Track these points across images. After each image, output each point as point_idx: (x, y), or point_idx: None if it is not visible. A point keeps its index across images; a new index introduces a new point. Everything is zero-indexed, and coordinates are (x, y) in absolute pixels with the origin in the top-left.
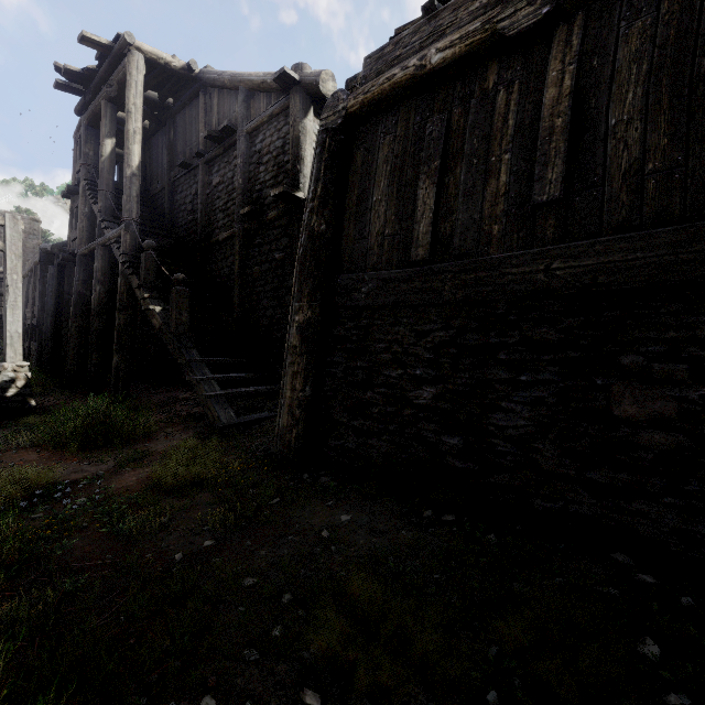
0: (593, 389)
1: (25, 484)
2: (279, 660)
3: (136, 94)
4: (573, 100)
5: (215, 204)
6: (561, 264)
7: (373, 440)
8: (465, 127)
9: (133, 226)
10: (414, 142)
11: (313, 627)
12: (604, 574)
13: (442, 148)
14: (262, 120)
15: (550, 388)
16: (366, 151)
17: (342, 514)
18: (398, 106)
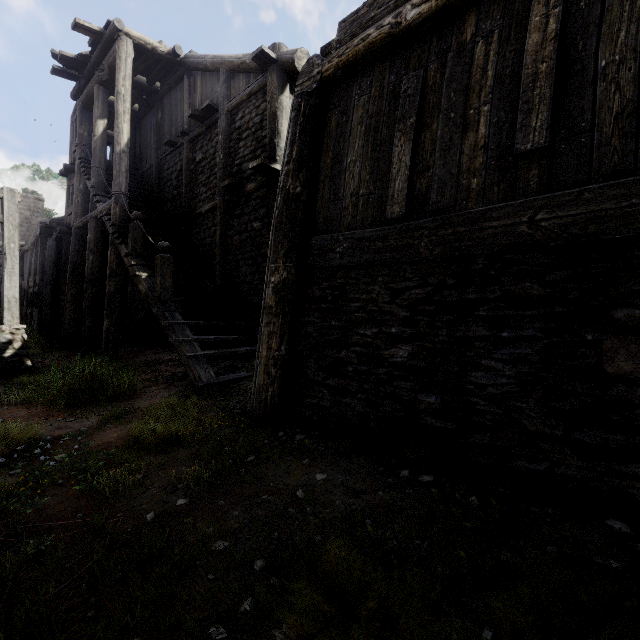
0: (582, 345)
1: (8, 439)
2: (248, 639)
3: (125, 76)
4: (558, 44)
5: (198, 179)
6: (546, 215)
7: (348, 398)
8: (441, 82)
9: (122, 199)
10: (389, 101)
11: (286, 603)
12: (600, 543)
13: (418, 104)
14: (242, 98)
15: (534, 344)
16: (340, 114)
17: (317, 473)
18: (372, 66)
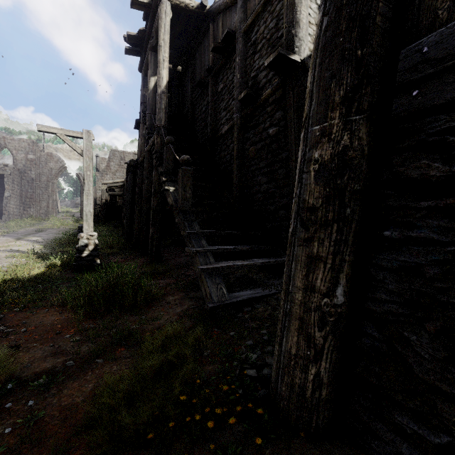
0: None
1: None
2: None
3: (164, 32)
4: None
5: (220, 106)
6: None
7: None
8: None
9: (161, 130)
10: None
11: None
12: None
13: None
14: (257, 12)
15: None
16: None
17: None
18: None
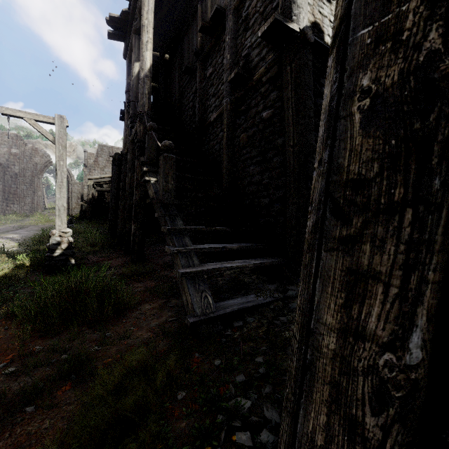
0: None
1: None
2: None
3: (148, 10)
4: None
5: (208, 92)
6: None
7: None
8: None
9: (144, 117)
10: None
11: None
12: None
13: None
14: None
15: None
16: None
17: None
18: None
